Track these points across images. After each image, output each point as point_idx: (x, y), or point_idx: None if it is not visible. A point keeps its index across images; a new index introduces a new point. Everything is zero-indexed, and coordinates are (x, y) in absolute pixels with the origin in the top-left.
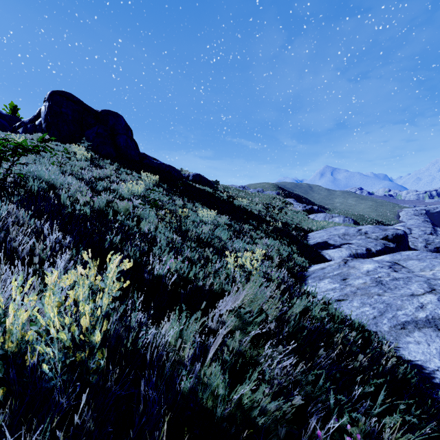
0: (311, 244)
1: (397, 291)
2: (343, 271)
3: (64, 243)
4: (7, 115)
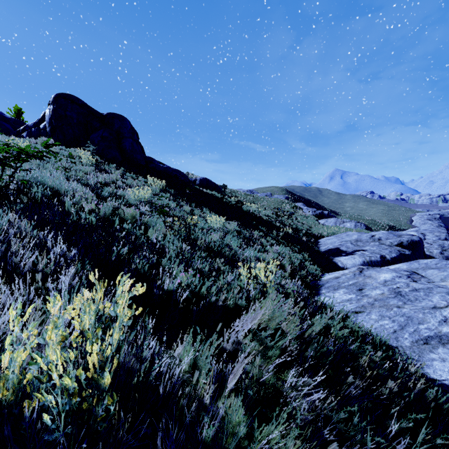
0: (323, 250)
1: (418, 303)
2: (359, 281)
3: (69, 256)
4: (11, 118)
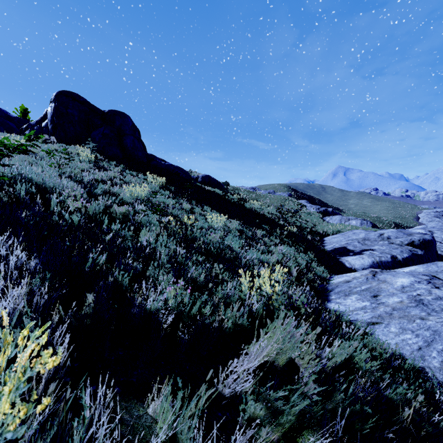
0: (329, 250)
1: None
2: (372, 286)
3: (30, 267)
4: (15, 117)
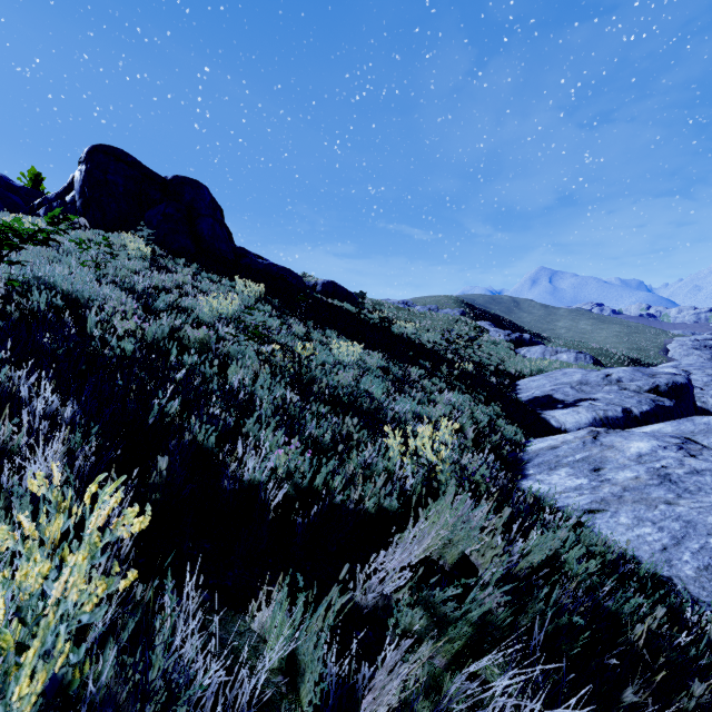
0: (524, 400)
1: (704, 497)
2: (592, 454)
3: (65, 418)
4: (22, 187)
